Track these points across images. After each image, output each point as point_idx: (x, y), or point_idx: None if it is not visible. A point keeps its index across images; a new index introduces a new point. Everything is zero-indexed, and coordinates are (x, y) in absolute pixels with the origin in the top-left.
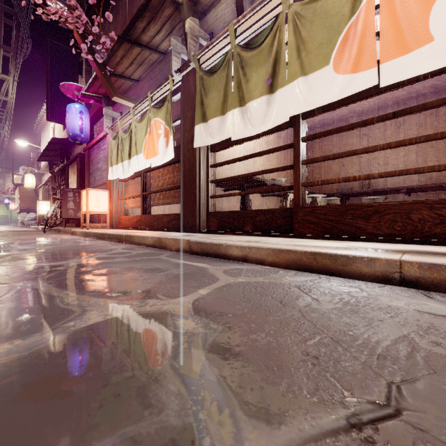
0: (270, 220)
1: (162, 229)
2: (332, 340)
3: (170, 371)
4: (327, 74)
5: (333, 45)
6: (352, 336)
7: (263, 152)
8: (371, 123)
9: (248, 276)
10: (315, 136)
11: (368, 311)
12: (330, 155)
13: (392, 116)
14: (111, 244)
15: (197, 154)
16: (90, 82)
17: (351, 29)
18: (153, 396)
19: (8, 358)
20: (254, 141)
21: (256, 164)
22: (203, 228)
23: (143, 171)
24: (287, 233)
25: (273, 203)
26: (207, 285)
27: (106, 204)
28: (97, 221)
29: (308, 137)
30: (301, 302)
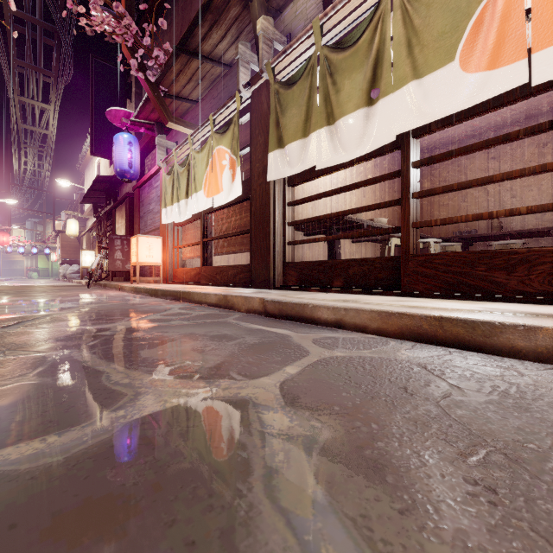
0: (368, 273)
1: (227, 284)
2: (508, 458)
3: (266, 502)
4: (450, 73)
5: (460, 34)
6: (539, 453)
7: (358, 184)
8: (516, 138)
9: (348, 348)
10: (432, 159)
11: (545, 409)
12: (454, 185)
13: (548, 127)
14: (166, 303)
15: (271, 189)
16: (140, 106)
17: (487, 9)
18: (246, 550)
19: (37, 465)
20: (343, 172)
21: (345, 201)
22: (279, 283)
23: (204, 213)
24: (392, 290)
25: (367, 250)
26: (294, 360)
27: (159, 254)
28: (149, 275)
29: (421, 161)
30: (435, 390)
